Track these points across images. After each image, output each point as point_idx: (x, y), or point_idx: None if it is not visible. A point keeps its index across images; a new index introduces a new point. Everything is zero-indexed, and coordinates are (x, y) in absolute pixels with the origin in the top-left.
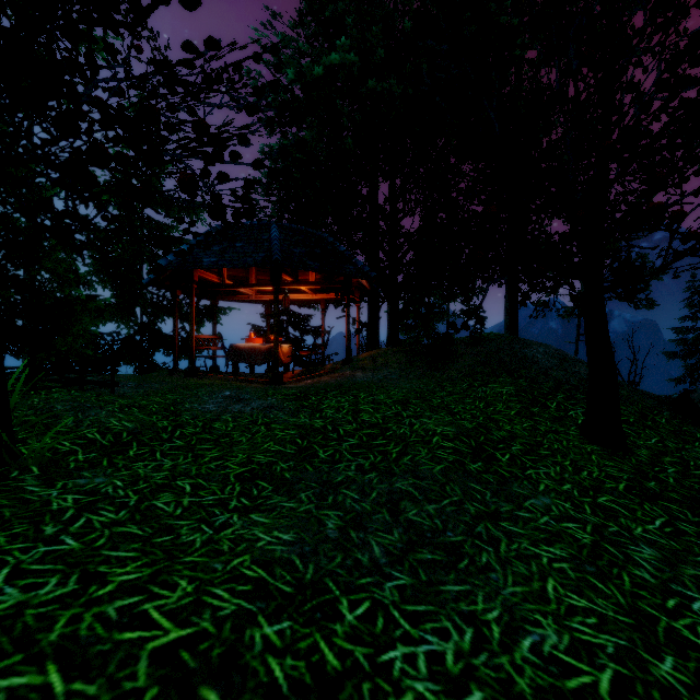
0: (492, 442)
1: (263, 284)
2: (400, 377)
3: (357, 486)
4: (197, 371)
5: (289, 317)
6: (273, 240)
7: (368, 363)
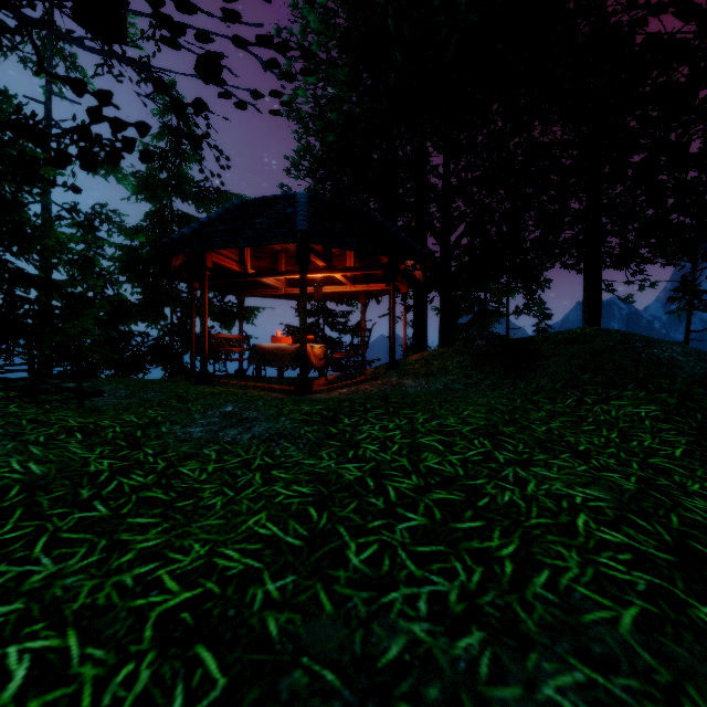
0: (703, 531)
1: (290, 272)
2: (468, 387)
3: (439, 687)
4: (210, 376)
5: (326, 316)
6: (300, 211)
7: (419, 367)
